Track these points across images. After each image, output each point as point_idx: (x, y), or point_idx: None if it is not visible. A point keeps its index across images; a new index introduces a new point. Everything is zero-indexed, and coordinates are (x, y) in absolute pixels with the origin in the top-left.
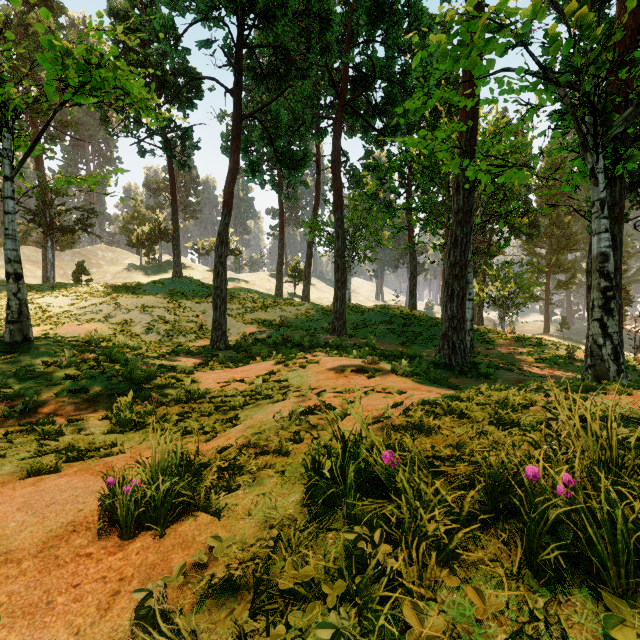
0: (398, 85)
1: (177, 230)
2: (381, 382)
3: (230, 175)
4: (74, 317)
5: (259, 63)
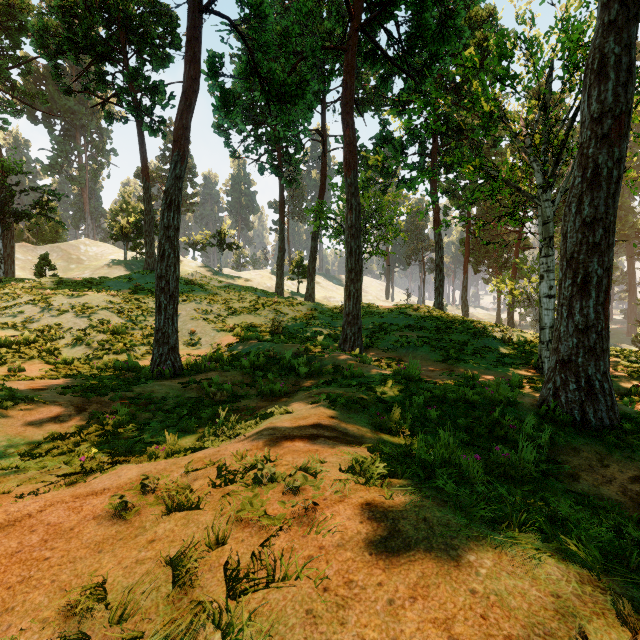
0: None
1: (149, 212)
2: None
3: (183, 99)
4: None
5: None
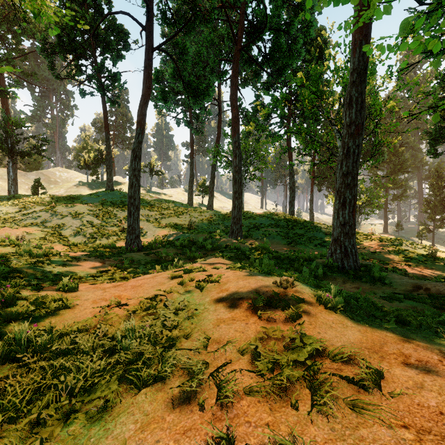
0: (285, 32)
1: (109, 153)
2: (314, 329)
3: (143, 99)
4: (16, 222)
5: (170, 8)
